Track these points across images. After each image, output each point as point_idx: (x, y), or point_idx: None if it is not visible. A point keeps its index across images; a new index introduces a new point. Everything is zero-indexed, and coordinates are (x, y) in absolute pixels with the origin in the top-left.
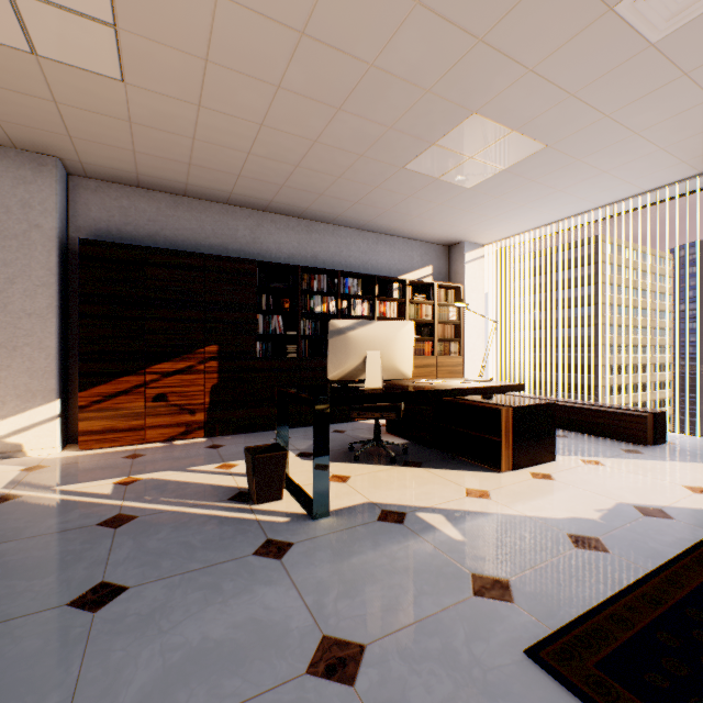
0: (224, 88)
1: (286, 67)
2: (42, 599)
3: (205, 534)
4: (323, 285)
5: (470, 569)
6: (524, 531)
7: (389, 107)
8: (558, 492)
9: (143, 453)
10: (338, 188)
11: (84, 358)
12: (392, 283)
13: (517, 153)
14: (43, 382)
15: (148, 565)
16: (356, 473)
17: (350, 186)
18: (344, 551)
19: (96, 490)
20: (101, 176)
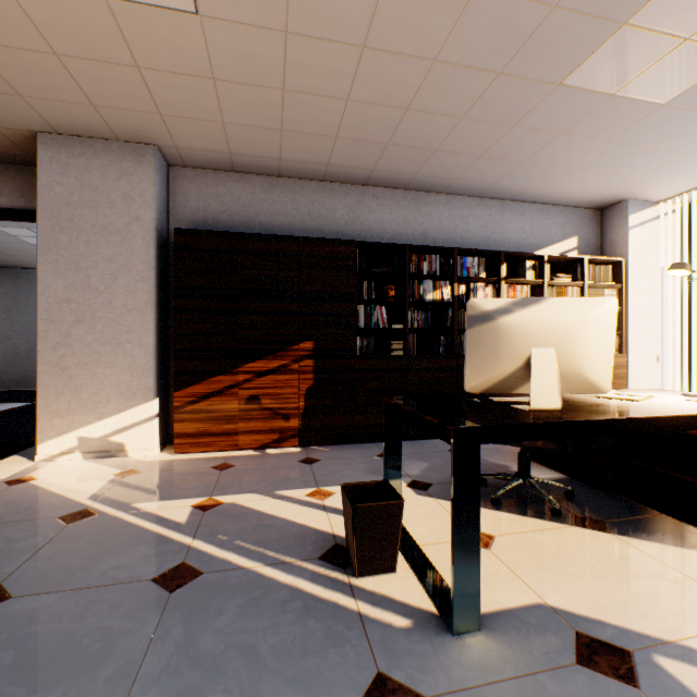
0: None
1: None
2: None
3: (282, 634)
4: (435, 266)
5: None
6: None
7: None
8: None
9: (233, 462)
10: (459, 136)
11: (178, 356)
12: (524, 261)
13: None
14: (142, 380)
15: None
16: (501, 531)
17: (476, 130)
18: None
19: (171, 514)
20: (197, 163)
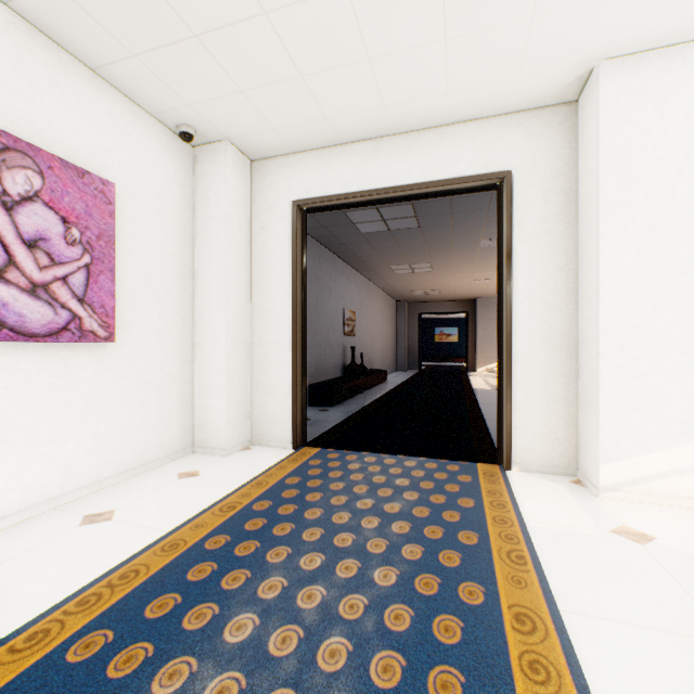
0: None
1: None
2: None
3: None
4: None
5: None
6: None
7: None
8: None
9: None
10: None
11: None
12: None
13: None
14: None
15: None
16: None
17: None
18: None
19: None
20: None
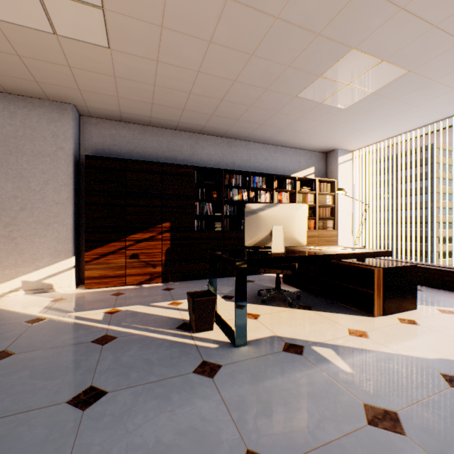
0: (173, 46)
1: (215, 26)
2: (51, 396)
3: (160, 353)
4: (239, 181)
5: (362, 399)
6: (402, 368)
7: (288, 50)
8: (424, 336)
9: (123, 292)
10: (250, 114)
11: (88, 231)
12: (286, 180)
13: (384, 78)
14: (64, 246)
15: (122, 375)
16: (264, 313)
17: (258, 112)
18: (259, 375)
19: (93, 316)
20: (99, 115)
